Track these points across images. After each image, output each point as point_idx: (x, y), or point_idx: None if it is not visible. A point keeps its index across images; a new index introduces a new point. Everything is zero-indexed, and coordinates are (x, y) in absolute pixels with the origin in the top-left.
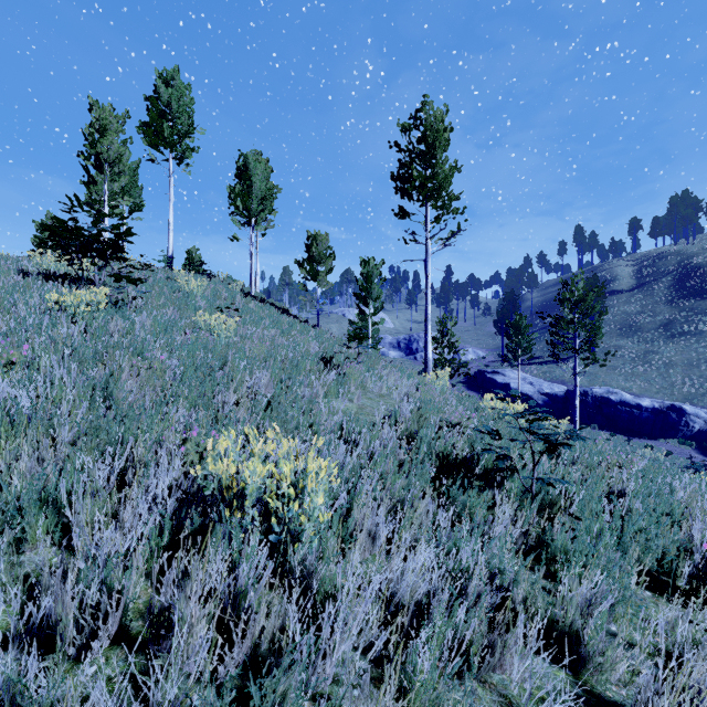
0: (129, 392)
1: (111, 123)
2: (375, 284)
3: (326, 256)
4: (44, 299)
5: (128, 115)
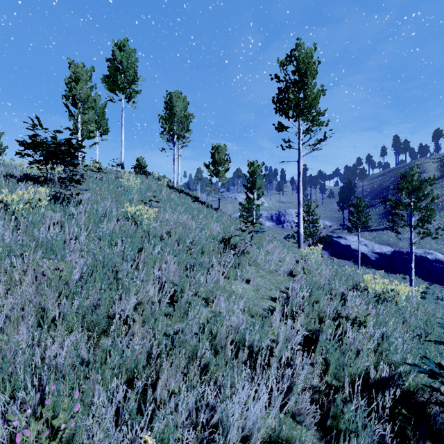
0: (10, 310)
1: (82, 75)
2: (257, 178)
3: (224, 160)
4: (1, 198)
5: (93, 69)
